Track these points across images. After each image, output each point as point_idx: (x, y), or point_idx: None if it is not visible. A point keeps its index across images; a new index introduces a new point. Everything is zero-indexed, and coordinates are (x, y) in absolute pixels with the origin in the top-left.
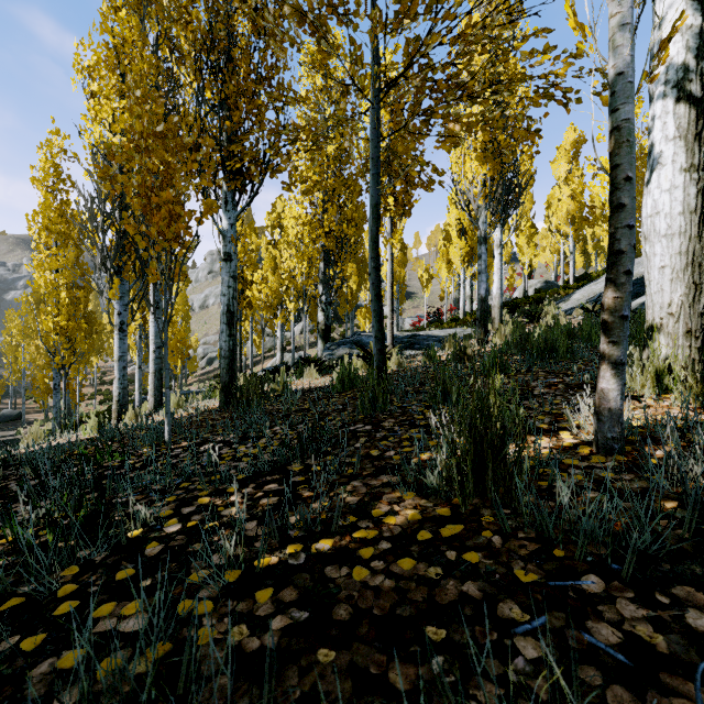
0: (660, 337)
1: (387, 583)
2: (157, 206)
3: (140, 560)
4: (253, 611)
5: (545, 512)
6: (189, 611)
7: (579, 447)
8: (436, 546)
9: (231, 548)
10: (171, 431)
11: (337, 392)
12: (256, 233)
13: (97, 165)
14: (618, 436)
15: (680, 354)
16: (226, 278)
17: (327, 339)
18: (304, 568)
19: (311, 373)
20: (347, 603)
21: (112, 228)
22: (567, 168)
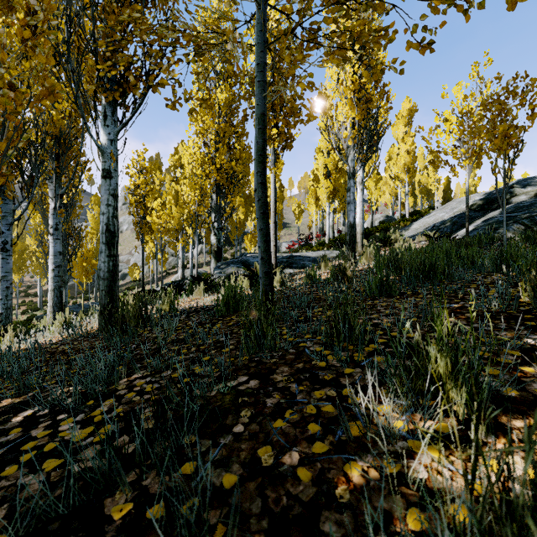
0: None
1: None
2: None
3: None
4: None
5: None
6: None
7: None
8: None
9: None
10: None
11: (221, 314)
12: (161, 171)
13: None
14: None
15: None
16: (105, 196)
17: (219, 259)
18: None
19: (201, 291)
20: None
21: None
22: (404, 130)
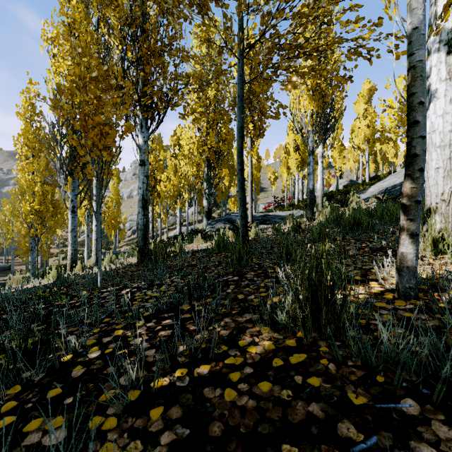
0: (436, 216)
1: (250, 403)
2: (92, 127)
3: (49, 397)
4: (147, 427)
5: (368, 346)
6: (98, 426)
7: (384, 293)
8: (286, 371)
9: (133, 373)
10: (102, 280)
11: (215, 252)
12: (163, 149)
13: (51, 98)
14: (414, 286)
15: (450, 228)
16: (141, 177)
17: (209, 217)
18: (187, 389)
19: (198, 240)
20: (219, 420)
21: (67, 144)
22: (364, 107)
